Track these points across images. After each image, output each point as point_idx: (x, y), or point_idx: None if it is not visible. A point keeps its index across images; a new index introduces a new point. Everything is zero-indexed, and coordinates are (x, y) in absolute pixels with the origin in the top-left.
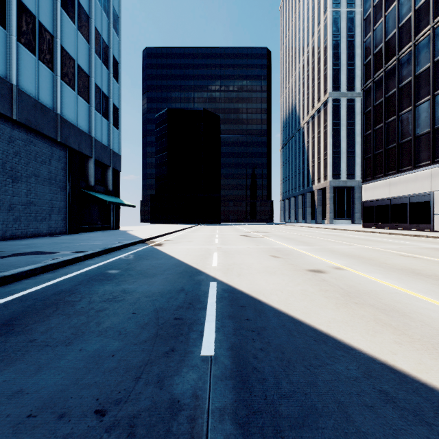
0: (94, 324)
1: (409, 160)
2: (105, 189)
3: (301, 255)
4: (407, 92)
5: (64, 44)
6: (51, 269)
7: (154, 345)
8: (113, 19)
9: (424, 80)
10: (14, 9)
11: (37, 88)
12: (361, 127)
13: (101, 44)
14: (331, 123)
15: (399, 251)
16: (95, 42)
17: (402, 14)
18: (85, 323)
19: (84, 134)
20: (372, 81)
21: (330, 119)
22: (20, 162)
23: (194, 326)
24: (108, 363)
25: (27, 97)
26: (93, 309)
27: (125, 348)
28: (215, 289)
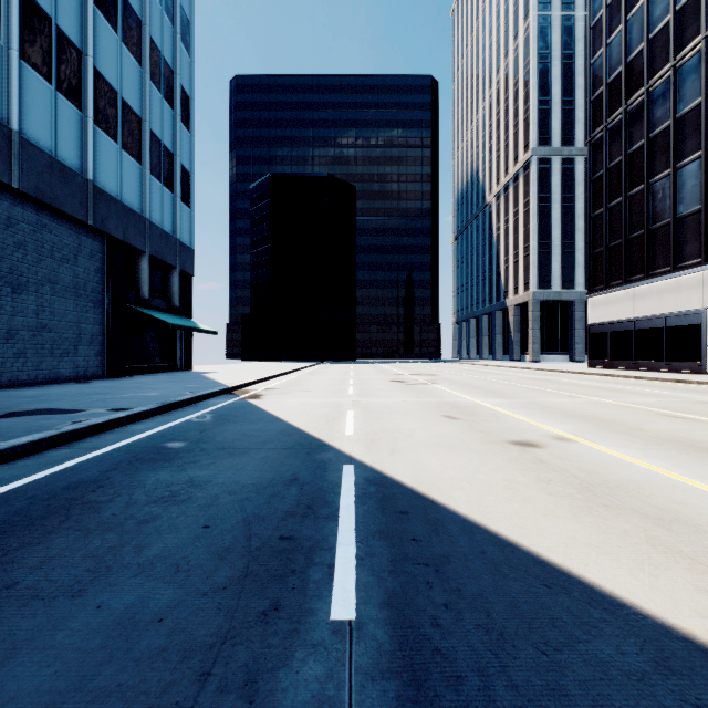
0: (131, 550)
1: (667, 258)
2: (167, 305)
3: (495, 415)
4: (662, 145)
5: (99, 65)
6: (69, 440)
7: (241, 596)
8: (181, 26)
9: (691, 126)
10: (15, 6)
11: (54, 137)
12: (584, 204)
13: (162, 68)
14: (536, 197)
15: (658, 408)
16: (151, 64)
17: (654, 17)
18: (115, 547)
19: (133, 213)
20: (605, 129)
21: (534, 191)
22: (26, 259)
23: (316, 553)
24: (148, 639)
25: (38, 152)
26: (133, 519)
27: (184, 602)
28: (353, 479)
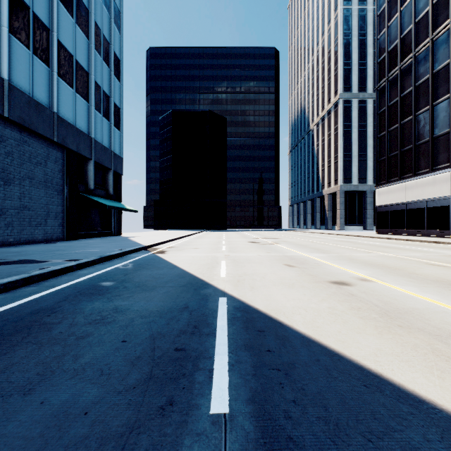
0: (70, 359)
1: (427, 163)
2: (105, 193)
3: (318, 264)
4: (424, 90)
5: (61, 38)
6: (36, 280)
7: (146, 394)
8: (114, 14)
9: (442, 78)
10: None
11: (31, 84)
12: (373, 129)
13: (102, 40)
14: (342, 125)
15: (425, 259)
16: (95, 38)
17: (419, 8)
18: (58, 356)
19: (83, 134)
20: (387, 80)
21: (341, 121)
22: (13, 163)
23: (200, 361)
24: (75, 429)
25: (20, 93)
26: (73, 335)
27: (104, 399)
28: (225, 307)
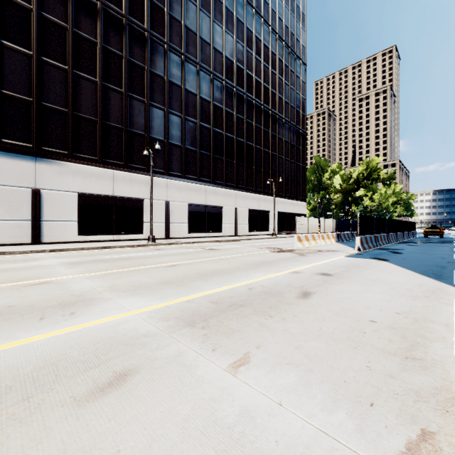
0: None
1: None
2: None
3: (256, 287)
4: None
5: None
6: None
7: None
8: None
9: None
10: None
11: None
12: None
13: None
14: None
15: (127, 267)
16: None
17: None
18: None
19: None
20: None
21: None
22: None
23: None
24: None
25: None
26: None
27: None
28: (454, 280)
